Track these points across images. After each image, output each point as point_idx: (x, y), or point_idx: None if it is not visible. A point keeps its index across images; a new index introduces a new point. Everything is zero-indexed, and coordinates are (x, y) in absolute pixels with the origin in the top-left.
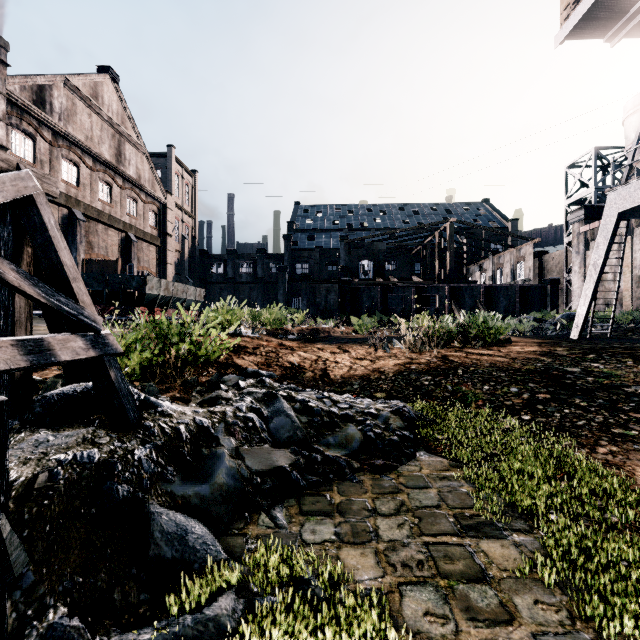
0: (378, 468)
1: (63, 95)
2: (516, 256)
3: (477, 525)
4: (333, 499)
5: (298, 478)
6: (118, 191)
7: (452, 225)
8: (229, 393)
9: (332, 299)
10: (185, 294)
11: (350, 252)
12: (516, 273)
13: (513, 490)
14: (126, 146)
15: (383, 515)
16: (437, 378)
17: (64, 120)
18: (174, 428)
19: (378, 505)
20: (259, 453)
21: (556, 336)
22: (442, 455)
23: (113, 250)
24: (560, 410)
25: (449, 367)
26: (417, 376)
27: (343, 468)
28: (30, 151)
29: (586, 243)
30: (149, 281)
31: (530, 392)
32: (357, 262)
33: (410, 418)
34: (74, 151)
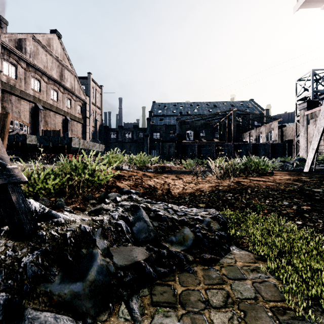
0: (206, 261)
1: (32, 44)
2: (269, 128)
3: (292, 321)
4: (176, 289)
5: (150, 271)
6: (61, 95)
7: (235, 112)
8: (110, 205)
9: (172, 151)
10: (94, 147)
11: (181, 126)
12: (269, 137)
13: (311, 285)
14: (65, 71)
15: (215, 307)
16: (236, 195)
17: (32, 57)
18: (62, 235)
19: (210, 296)
20: (124, 251)
21: (295, 170)
22: (248, 249)
23: (58, 125)
24: (321, 218)
25: (242, 188)
26: (223, 193)
27: (182, 261)
28: (14, 73)
29: (308, 120)
30: (73, 140)
31: (297, 205)
32: (185, 131)
33: (223, 222)
34: (38, 73)
